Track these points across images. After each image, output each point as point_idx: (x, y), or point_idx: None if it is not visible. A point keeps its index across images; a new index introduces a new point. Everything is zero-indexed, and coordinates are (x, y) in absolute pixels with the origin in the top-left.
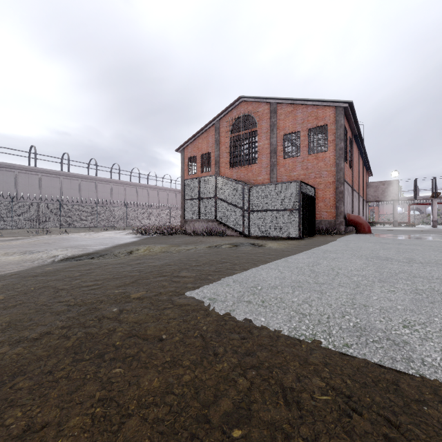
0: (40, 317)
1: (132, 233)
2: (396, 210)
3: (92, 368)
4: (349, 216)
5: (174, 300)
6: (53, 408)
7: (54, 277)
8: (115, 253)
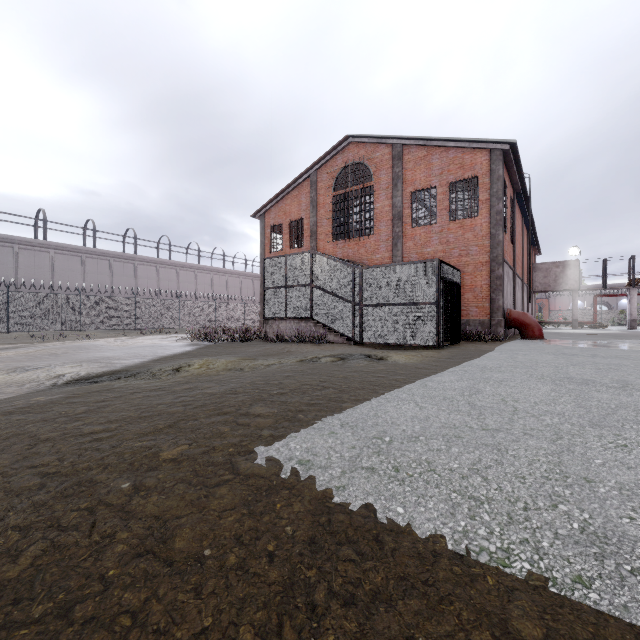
0: None
1: (187, 339)
2: (575, 305)
3: None
4: (511, 313)
5: (236, 465)
6: None
7: (40, 415)
8: (154, 370)
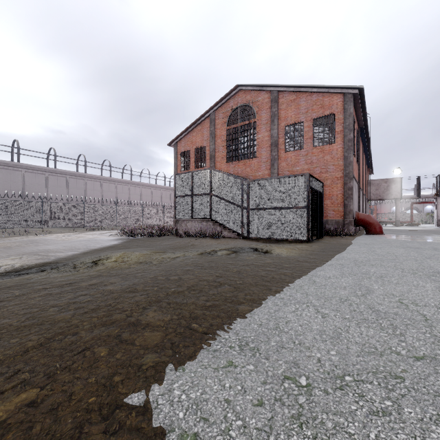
0: None
1: (119, 234)
2: (398, 209)
3: None
4: (358, 215)
5: None
6: None
7: None
8: (77, 263)
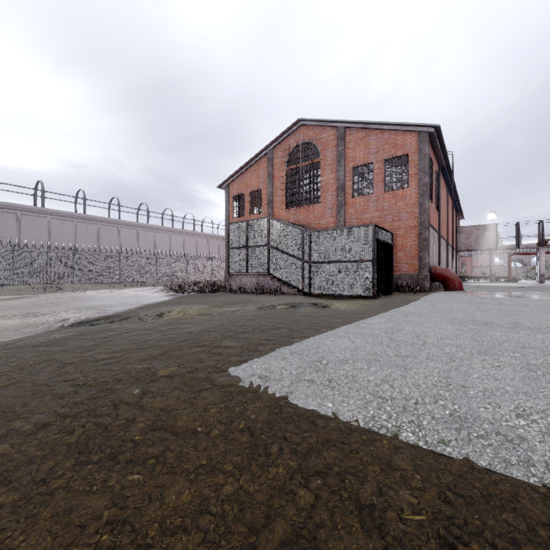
0: (37, 401)
1: (164, 291)
2: (493, 262)
3: (100, 475)
4: (436, 269)
5: (214, 379)
6: (43, 535)
7: (60, 347)
8: (141, 315)
